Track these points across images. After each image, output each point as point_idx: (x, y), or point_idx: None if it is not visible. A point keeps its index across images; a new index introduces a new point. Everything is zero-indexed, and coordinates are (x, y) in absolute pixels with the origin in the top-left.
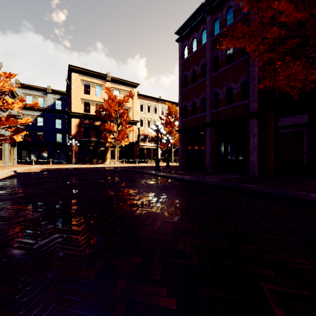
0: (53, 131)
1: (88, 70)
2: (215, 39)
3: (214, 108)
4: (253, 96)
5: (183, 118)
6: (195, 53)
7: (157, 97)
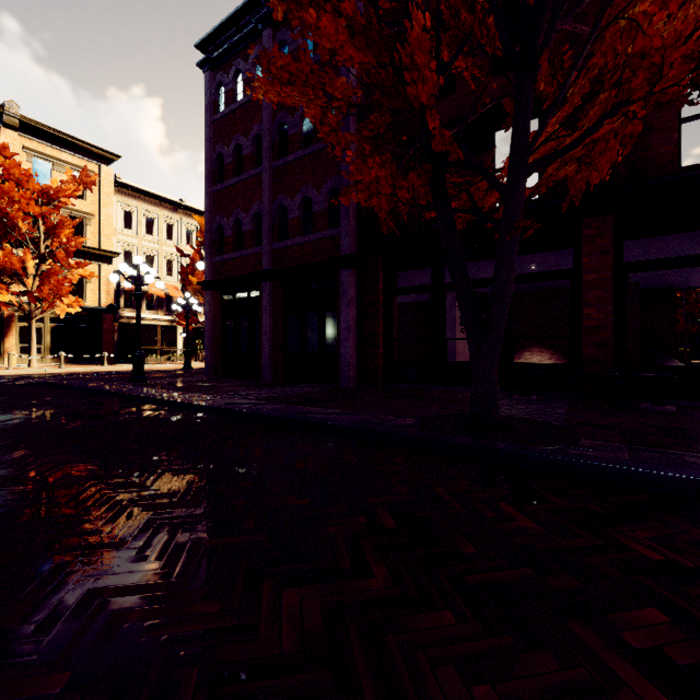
0: None
1: None
2: None
3: (279, 240)
4: (346, 223)
5: (215, 256)
6: (242, 106)
7: (173, 199)
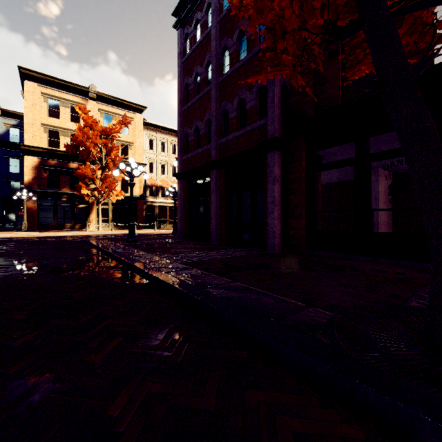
0: (4, 177)
1: (54, 78)
2: (224, 19)
3: (223, 137)
4: (271, 112)
5: (184, 155)
6: (199, 45)
7: (175, 129)
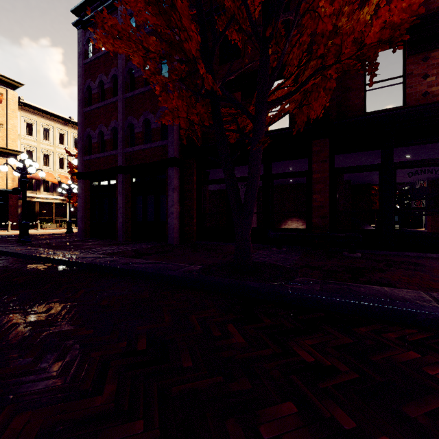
0: None
1: None
2: None
3: (129, 146)
4: (172, 137)
5: (86, 155)
6: (104, 55)
7: (64, 116)
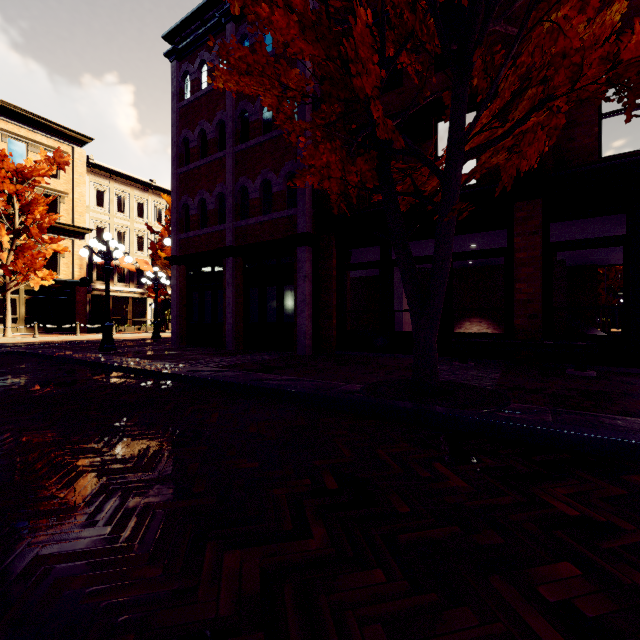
0: None
1: None
2: None
3: (241, 219)
4: (302, 203)
5: (182, 233)
6: (206, 94)
7: (143, 179)
